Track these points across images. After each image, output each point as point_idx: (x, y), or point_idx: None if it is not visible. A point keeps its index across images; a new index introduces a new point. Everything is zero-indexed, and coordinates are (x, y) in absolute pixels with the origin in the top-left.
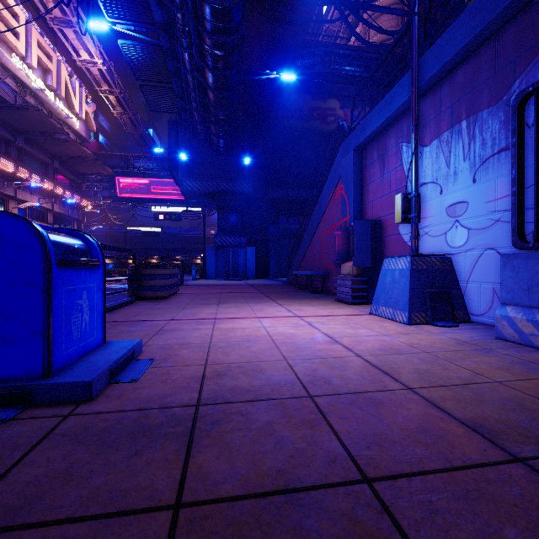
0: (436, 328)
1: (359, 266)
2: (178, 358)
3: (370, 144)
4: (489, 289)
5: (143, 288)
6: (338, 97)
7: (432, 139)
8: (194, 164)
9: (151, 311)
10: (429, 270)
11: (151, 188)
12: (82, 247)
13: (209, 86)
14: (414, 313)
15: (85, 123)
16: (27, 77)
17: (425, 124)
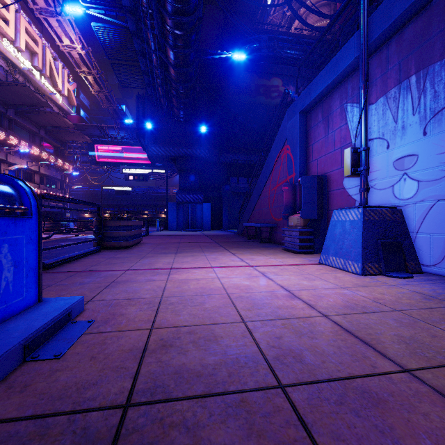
0: (392, 280)
1: (306, 218)
2: (121, 319)
3: (315, 107)
4: (442, 240)
5: (108, 238)
6: (280, 76)
7: (378, 97)
8: (159, 132)
9: (111, 260)
10: (380, 221)
11: (123, 154)
12: (7, 192)
13: (170, 63)
14: (367, 264)
15: (67, 99)
16: (16, 59)
17: (371, 83)
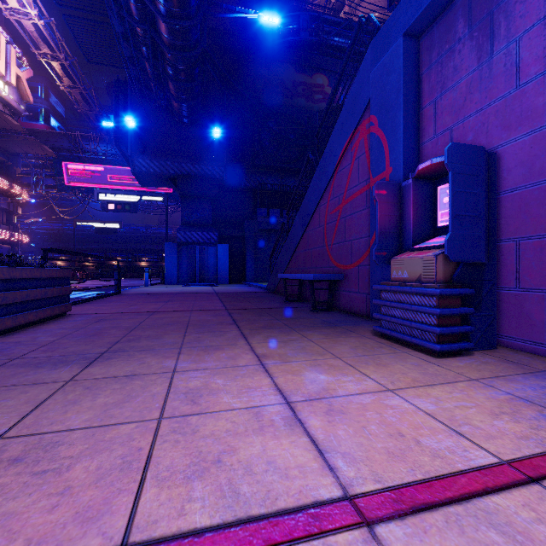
0: None
1: (459, 259)
2: None
3: (444, 13)
4: None
5: None
6: (326, 72)
7: None
8: (150, 138)
9: None
10: None
11: (106, 176)
12: None
13: (157, 9)
14: None
15: (17, 91)
16: None
17: None
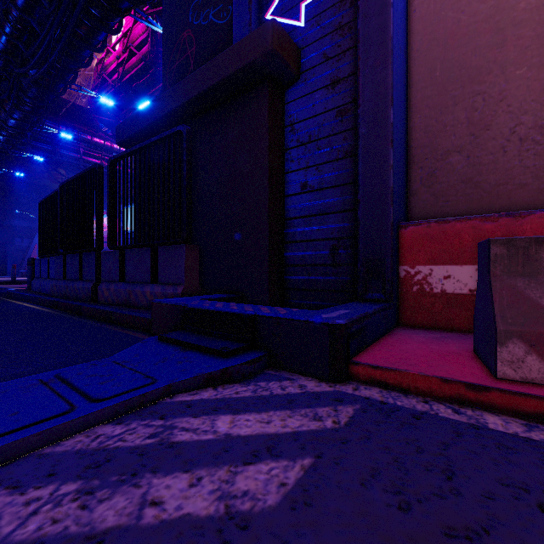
0: None
1: None
2: None
3: None
4: None
5: None
6: (64, 168)
7: None
8: None
9: None
10: None
11: None
12: None
13: None
14: None
15: None
16: None
17: None
